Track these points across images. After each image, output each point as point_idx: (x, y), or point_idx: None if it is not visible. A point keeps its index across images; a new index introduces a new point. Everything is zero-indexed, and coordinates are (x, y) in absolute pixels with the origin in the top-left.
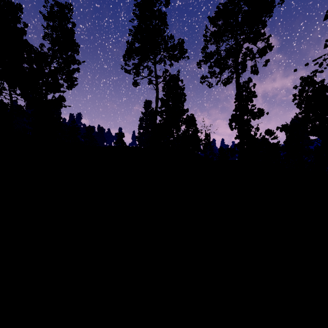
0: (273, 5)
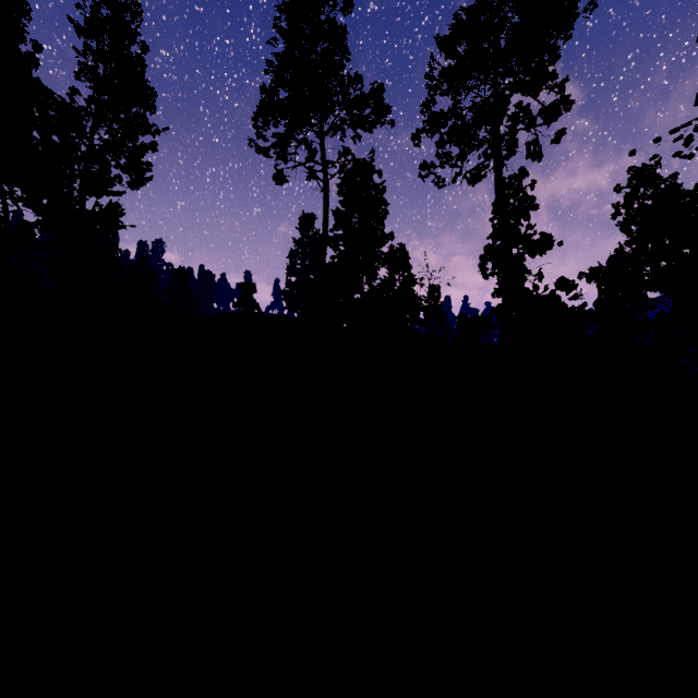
0: (574, 14)
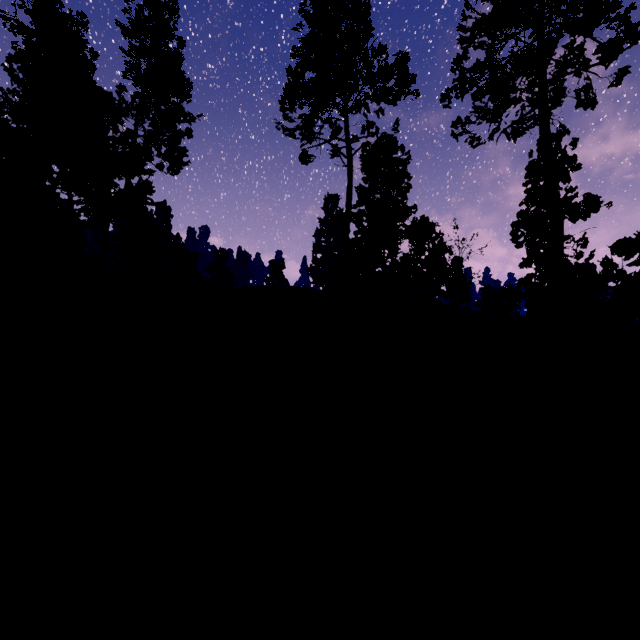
0: None
